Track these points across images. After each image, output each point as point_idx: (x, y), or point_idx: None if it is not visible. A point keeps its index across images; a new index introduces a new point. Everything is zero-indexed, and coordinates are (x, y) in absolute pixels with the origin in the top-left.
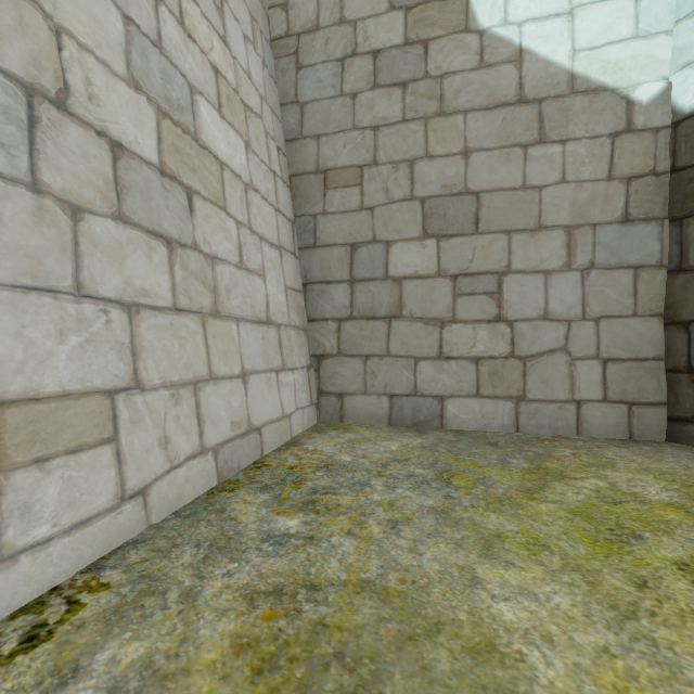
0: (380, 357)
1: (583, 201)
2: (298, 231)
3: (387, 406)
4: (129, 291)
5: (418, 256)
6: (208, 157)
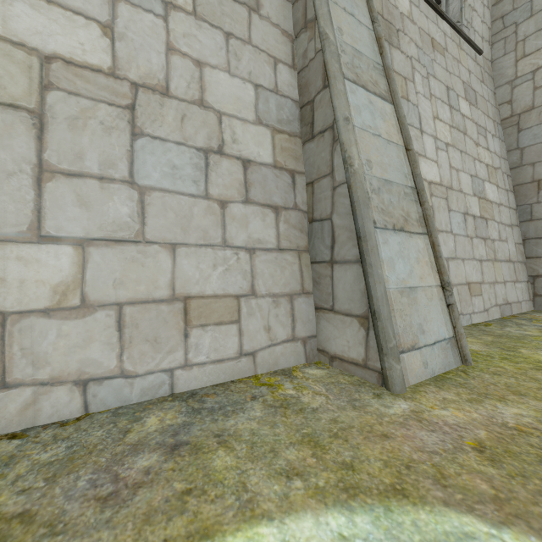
0: None
1: None
2: (519, 213)
3: None
4: (479, 256)
5: None
6: (489, 203)
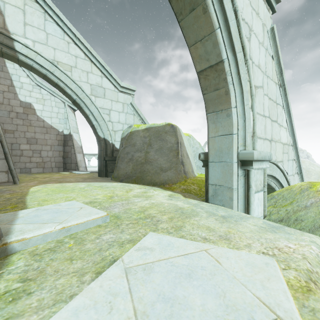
0: (18, 162)
1: (53, 142)
2: None
3: (20, 170)
4: None
5: (26, 146)
6: None
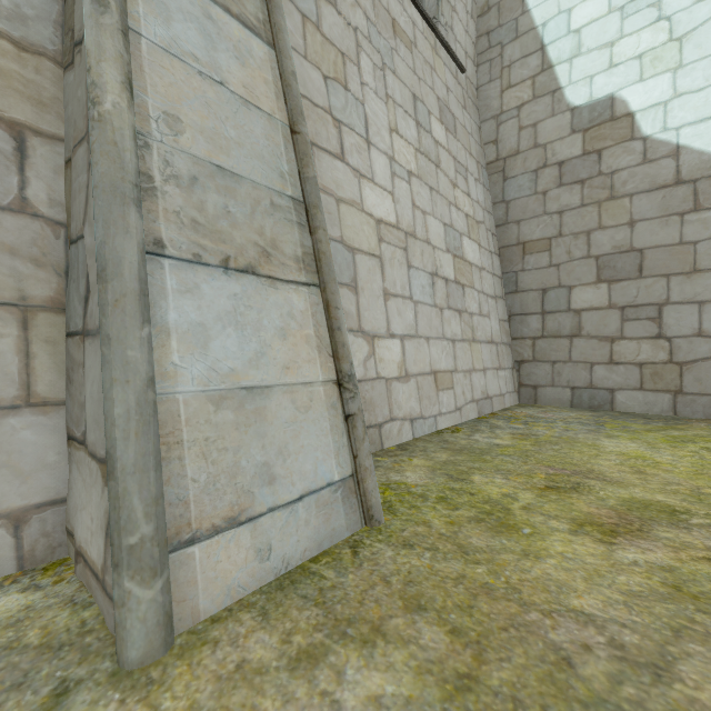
0: (564, 362)
1: None
2: (504, 283)
3: (569, 394)
4: (452, 335)
5: (593, 295)
6: (467, 265)
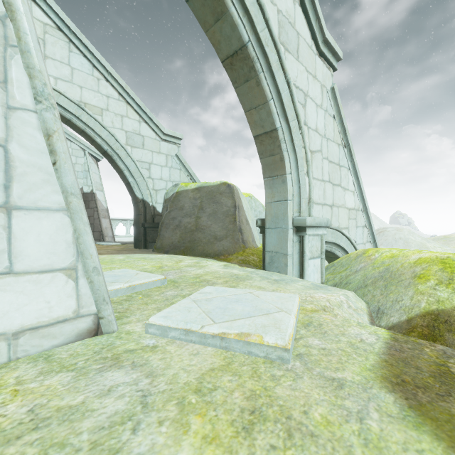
0: None
1: None
2: None
3: None
4: None
5: None
6: None
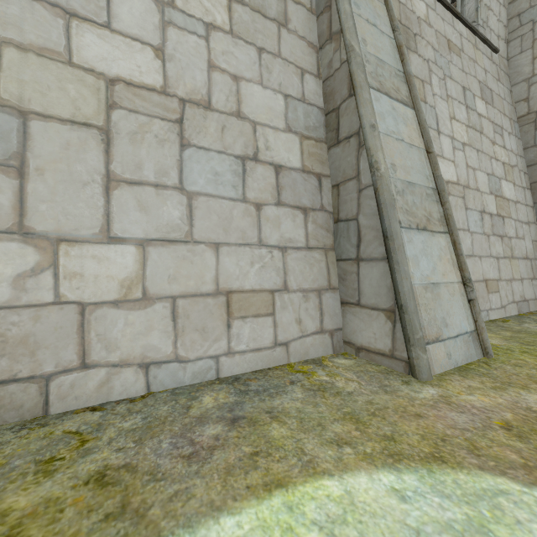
0: None
1: None
2: (536, 210)
3: None
4: (496, 254)
5: None
6: (505, 201)
